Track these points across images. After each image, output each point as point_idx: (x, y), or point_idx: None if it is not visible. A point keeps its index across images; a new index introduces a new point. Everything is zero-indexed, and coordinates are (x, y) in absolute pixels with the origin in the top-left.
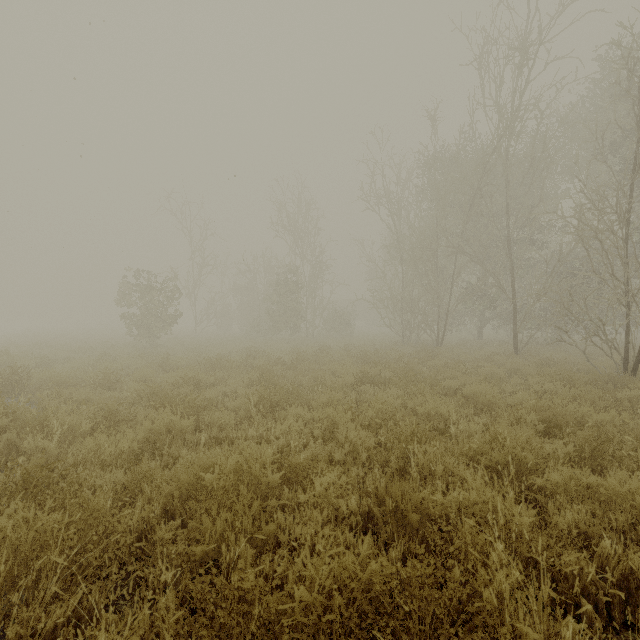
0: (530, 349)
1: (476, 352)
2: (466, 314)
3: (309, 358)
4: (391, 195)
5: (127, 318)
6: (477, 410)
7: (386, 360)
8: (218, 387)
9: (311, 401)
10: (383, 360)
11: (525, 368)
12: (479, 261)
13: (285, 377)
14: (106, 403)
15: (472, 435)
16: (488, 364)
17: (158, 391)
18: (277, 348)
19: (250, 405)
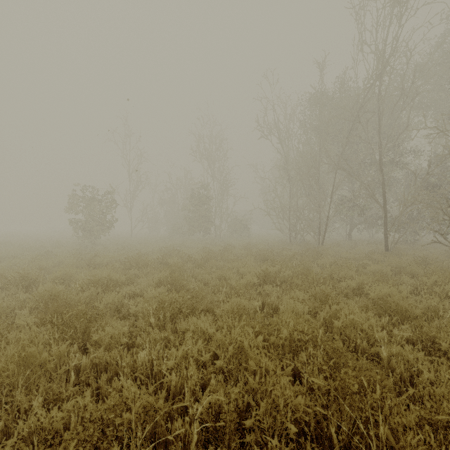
0: (397, 248)
1: (353, 250)
2: (338, 220)
3: (216, 256)
4: (280, 128)
5: (73, 223)
6: (391, 318)
7: (281, 258)
8: (127, 287)
9: (215, 309)
10: (278, 258)
11: (409, 267)
12: (356, 176)
13: (194, 274)
14: (2, 309)
15: (409, 362)
16: (370, 262)
17: (58, 296)
18: (191, 247)
19: (151, 312)
